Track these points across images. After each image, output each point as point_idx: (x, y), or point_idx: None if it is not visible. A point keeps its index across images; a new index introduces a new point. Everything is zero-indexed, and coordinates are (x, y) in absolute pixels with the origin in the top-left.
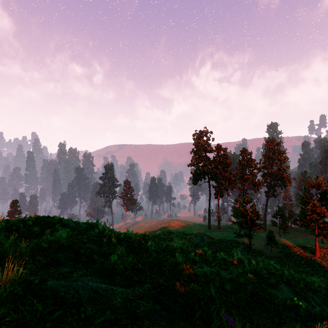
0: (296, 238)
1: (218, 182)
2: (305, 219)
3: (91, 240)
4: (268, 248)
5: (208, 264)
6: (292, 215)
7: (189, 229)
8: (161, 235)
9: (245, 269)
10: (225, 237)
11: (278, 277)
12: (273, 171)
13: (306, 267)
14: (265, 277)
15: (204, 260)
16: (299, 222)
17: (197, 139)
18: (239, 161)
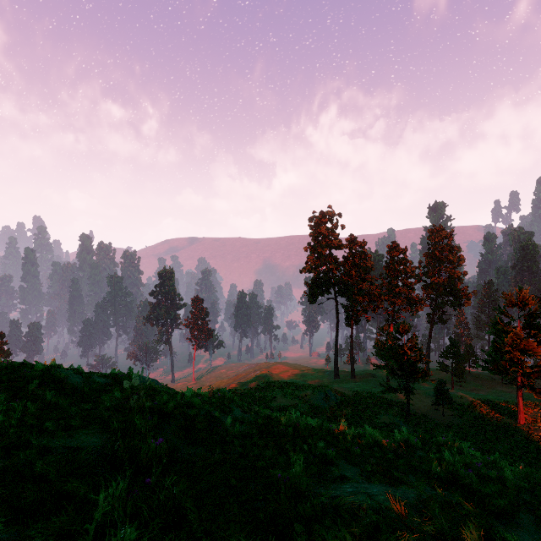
0: (479, 391)
1: (351, 298)
2: (500, 360)
3: (95, 419)
4: (437, 409)
5: (354, 463)
6: (471, 353)
7: (302, 379)
8: (254, 391)
9: (432, 471)
10: (364, 391)
11: (496, 484)
12: (442, 281)
13: (504, 443)
14: (485, 496)
15: (343, 451)
16: (490, 365)
17: (316, 227)
18: (386, 263)
